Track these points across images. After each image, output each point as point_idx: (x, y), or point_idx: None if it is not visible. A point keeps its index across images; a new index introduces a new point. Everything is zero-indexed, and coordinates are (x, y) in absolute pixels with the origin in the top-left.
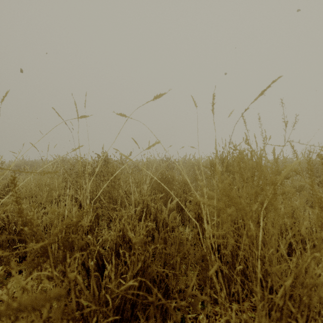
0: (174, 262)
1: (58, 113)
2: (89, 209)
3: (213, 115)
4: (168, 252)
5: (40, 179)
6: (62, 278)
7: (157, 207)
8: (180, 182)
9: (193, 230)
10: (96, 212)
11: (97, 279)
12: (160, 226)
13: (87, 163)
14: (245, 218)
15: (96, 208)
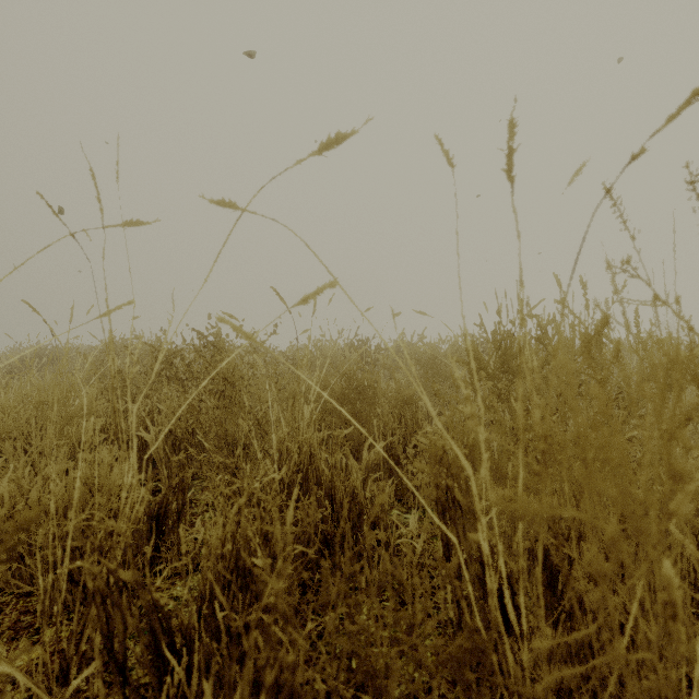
0: (383, 668)
1: (52, 208)
2: (136, 480)
3: (511, 187)
4: (364, 627)
5: (45, 392)
6: (42, 695)
7: (334, 464)
8: (393, 398)
9: (443, 562)
10: (179, 477)
11: (151, 693)
12: (337, 540)
13: (129, 349)
14: (650, 548)
15: (190, 459)
